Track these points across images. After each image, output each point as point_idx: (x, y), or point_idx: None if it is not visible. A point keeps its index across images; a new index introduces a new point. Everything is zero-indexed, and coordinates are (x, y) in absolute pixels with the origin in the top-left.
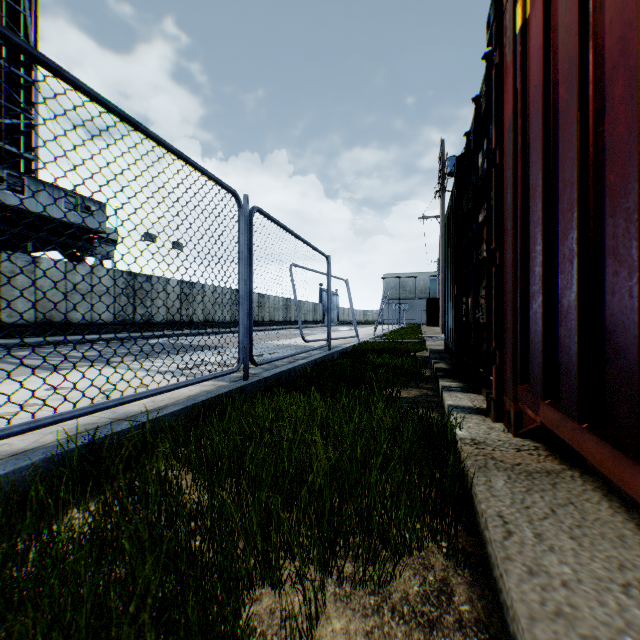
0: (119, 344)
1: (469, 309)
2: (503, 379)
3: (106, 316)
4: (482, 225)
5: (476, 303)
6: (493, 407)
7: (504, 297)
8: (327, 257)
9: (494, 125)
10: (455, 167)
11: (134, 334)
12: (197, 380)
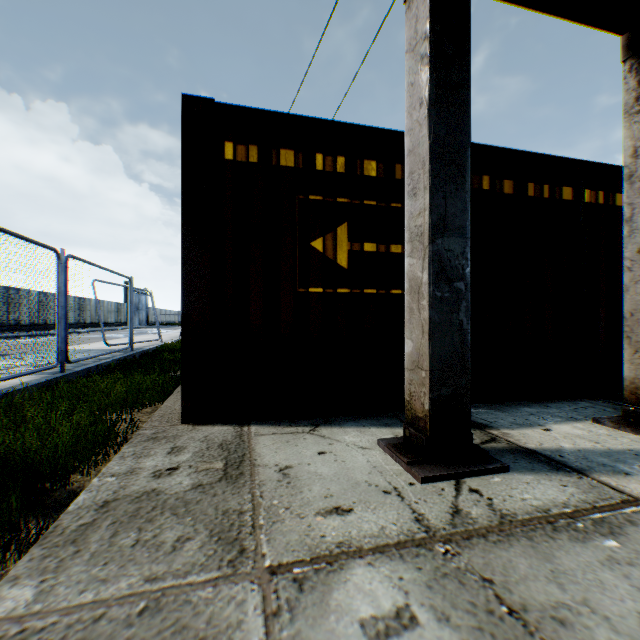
0: None
1: None
2: None
3: None
4: None
5: None
6: None
7: None
8: (130, 278)
9: None
10: None
11: None
12: (33, 371)
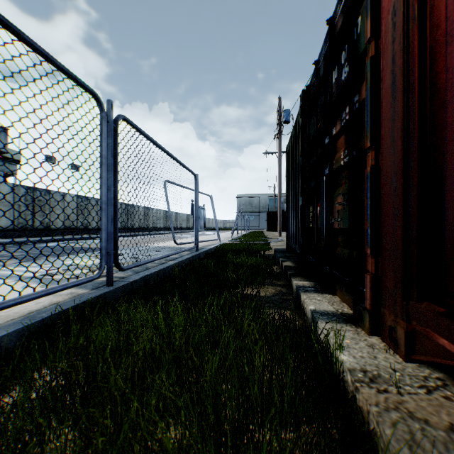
0: (13, 247)
1: (318, 216)
2: (380, 289)
3: (6, 223)
4: (336, 137)
5: (330, 210)
6: (368, 319)
7: (382, 200)
8: (195, 175)
9: (369, 14)
10: (301, 98)
11: (32, 238)
12: (37, 295)
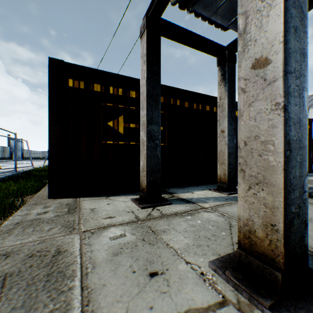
0: None
1: None
2: None
3: None
4: None
5: None
6: None
7: None
8: (15, 133)
9: None
10: None
11: None
12: None
